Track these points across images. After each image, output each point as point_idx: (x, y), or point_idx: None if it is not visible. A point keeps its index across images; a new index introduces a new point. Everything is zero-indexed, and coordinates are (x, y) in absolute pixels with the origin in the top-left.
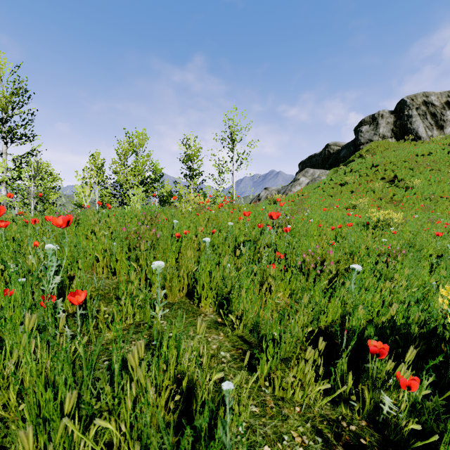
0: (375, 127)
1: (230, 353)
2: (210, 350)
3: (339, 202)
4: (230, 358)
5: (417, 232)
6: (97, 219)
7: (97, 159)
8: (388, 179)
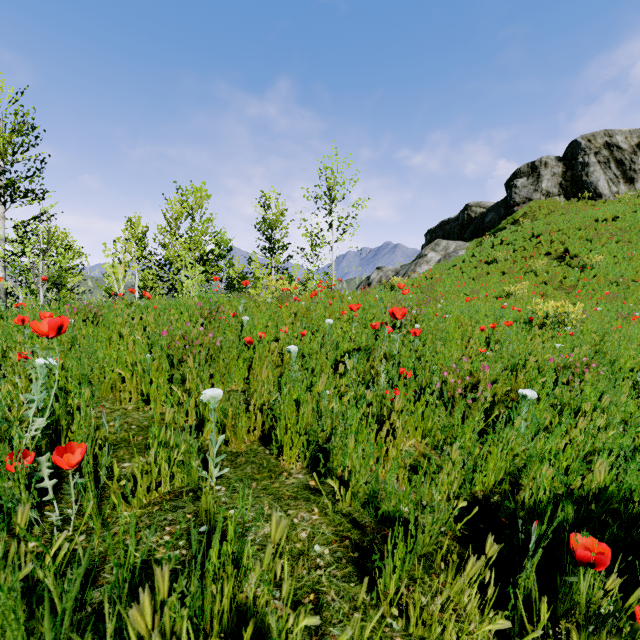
0: (536, 180)
1: (331, 547)
2: (295, 571)
3: (486, 289)
4: (330, 558)
5: (604, 333)
6: (129, 314)
7: (137, 226)
8: (555, 255)
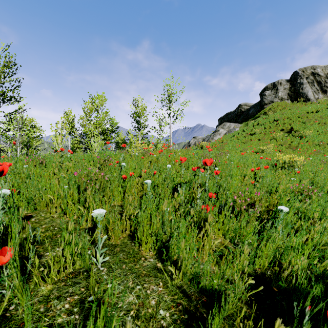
0: (276, 92)
1: (170, 311)
2: None
3: (250, 148)
4: (169, 320)
5: (315, 171)
6: (60, 162)
7: (69, 115)
8: (286, 130)
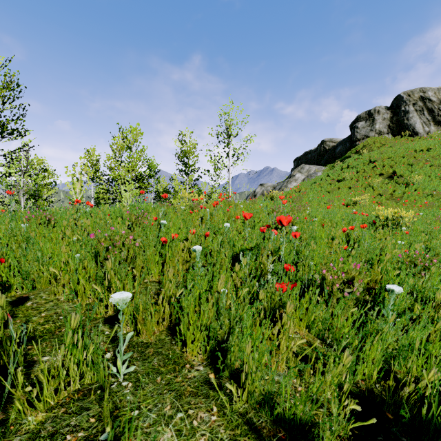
0: (372, 123)
1: None
2: None
3: (338, 199)
4: None
5: (429, 232)
6: (75, 218)
7: (92, 155)
8: (386, 175)
